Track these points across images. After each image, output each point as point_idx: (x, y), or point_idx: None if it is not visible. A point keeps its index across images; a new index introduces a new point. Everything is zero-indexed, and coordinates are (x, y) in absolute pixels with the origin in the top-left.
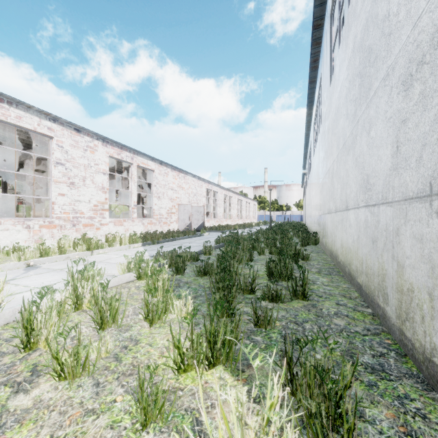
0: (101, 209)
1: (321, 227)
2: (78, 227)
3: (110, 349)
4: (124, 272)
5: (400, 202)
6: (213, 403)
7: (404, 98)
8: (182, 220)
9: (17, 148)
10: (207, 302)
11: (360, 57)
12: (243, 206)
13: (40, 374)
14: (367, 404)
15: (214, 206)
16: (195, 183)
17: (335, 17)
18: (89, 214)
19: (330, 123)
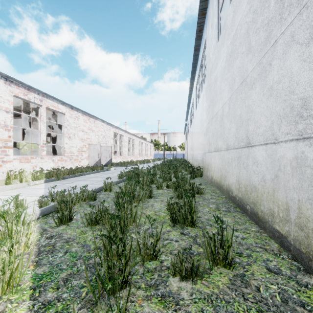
0: (3, 147)
1: (206, 163)
2: None
3: None
4: None
5: None
6: None
7: None
8: (92, 157)
9: None
10: None
11: None
12: (143, 147)
13: None
14: None
15: (121, 146)
16: (104, 127)
17: None
18: None
19: (219, 72)
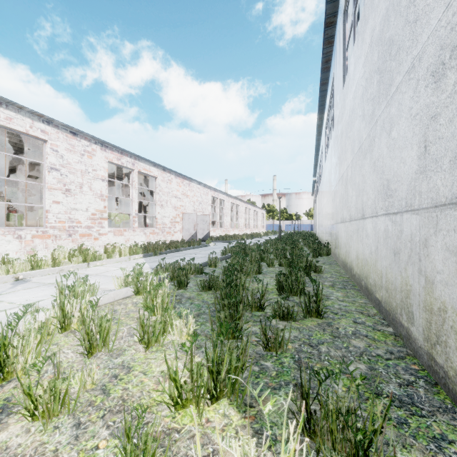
0: (100, 218)
1: (334, 237)
2: (74, 237)
3: (97, 379)
4: (121, 286)
5: (429, 210)
6: (216, 449)
7: (434, 91)
8: (186, 230)
9: (9, 152)
10: (210, 322)
11: (379, 52)
12: (251, 215)
13: (10, 412)
14: (398, 448)
15: (221, 215)
16: (200, 191)
17: (349, 13)
18: (86, 223)
19: (344, 126)
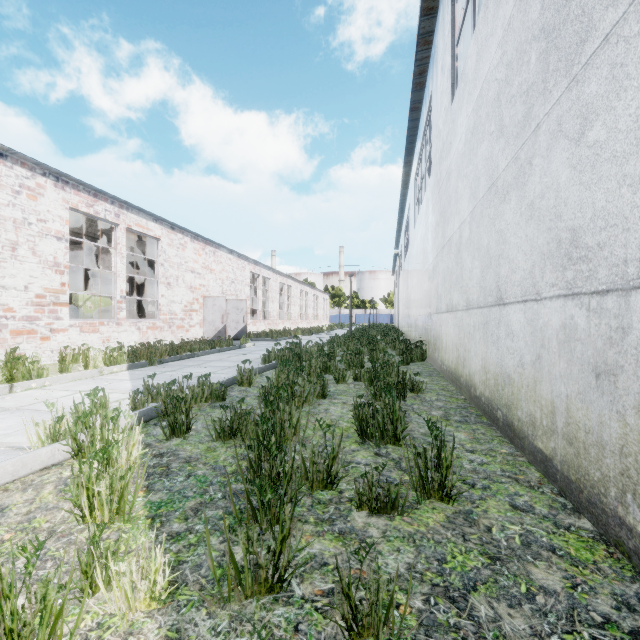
0: (52, 303)
1: (433, 334)
2: None
3: None
4: (46, 440)
5: None
6: None
7: None
8: (210, 323)
9: None
10: (210, 559)
11: None
12: (309, 301)
13: None
14: None
15: (265, 300)
16: (233, 264)
17: None
18: (25, 312)
19: (454, 161)
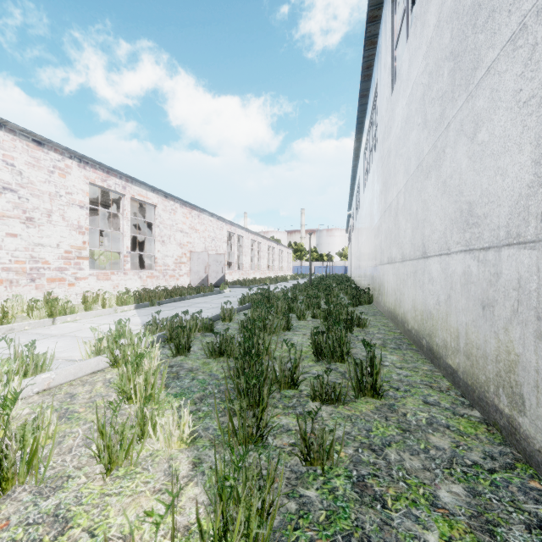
0: (77, 257)
1: (377, 281)
2: (39, 283)
3: None
4: (91, 354)
5: None
6: None
7: None
8: (195, 273)
9: None
10: (217, 418)
11: (453, 29)
12: (275, 255)
13: None
14: None
15: (239, 254)
16: (213, 224)
17: (398, 2)
18: (57, 264)
19: (393, 143)
